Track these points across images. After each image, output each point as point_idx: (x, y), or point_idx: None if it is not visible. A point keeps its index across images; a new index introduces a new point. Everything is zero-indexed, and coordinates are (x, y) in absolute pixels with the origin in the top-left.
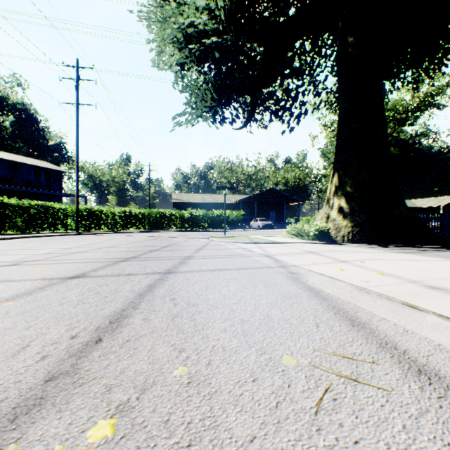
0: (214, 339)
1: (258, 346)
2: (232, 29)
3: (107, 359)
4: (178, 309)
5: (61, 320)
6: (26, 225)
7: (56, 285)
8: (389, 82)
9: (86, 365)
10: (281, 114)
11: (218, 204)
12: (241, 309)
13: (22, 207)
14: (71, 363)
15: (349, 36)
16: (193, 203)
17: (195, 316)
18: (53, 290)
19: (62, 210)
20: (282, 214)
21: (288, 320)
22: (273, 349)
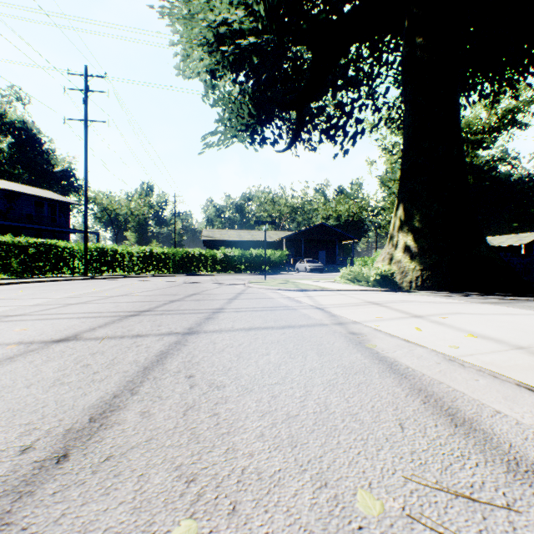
0: (245, 454)
1: (314, 470)
2: (274, 27)
3: (65, 501)
4: (196, 395)
5: (18, 415)
6: (23, 267)
7: (33, 353)
8: (463, 95)
9: (25, 517)
10: (333, 134)
11: (257, 242)
12: (286, 393)
13: (18, 246)
14: (0, 512)
15: (417, 36)
16: (227, 241)
17: (218, 406)
18: (25, 362)
19: (67, 249)
20: (333, 255)
21: (357, 414)
22: (340, 477)
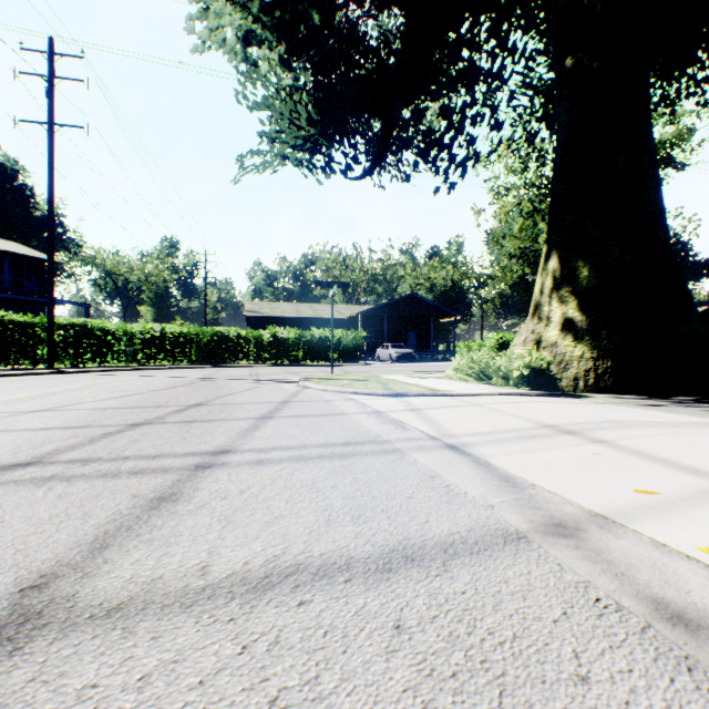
0: None
1: None
2: None
3: None
4: None
5: None
6: None
7: None
8: None
9: None
10: (435, 156)
11: (322, 319)
12: None
13: None
14: None
15: None
16: (280, 318)
17: None
18: None
19: (23, 327)
20: (427, 337)
21: None
22: None
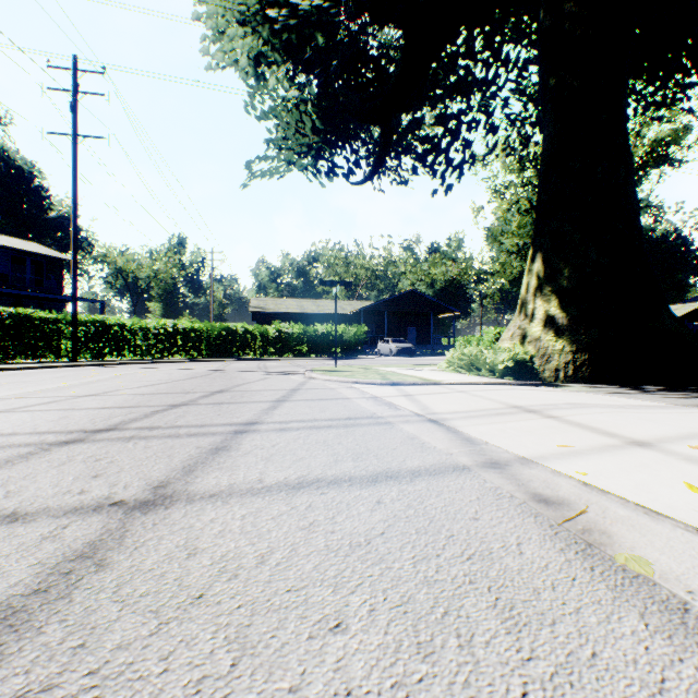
0: None
1: None
2: None
3: None
4: None
5: None
6: None
7: None
8: None
9: None
10: (432, 160)
11: (325, 315)
12: None
13: None
14: None
15: None
16: (285, 314)
17: None
18: None
19: (49, 323)
20: (427, 332)
21: None
22: None
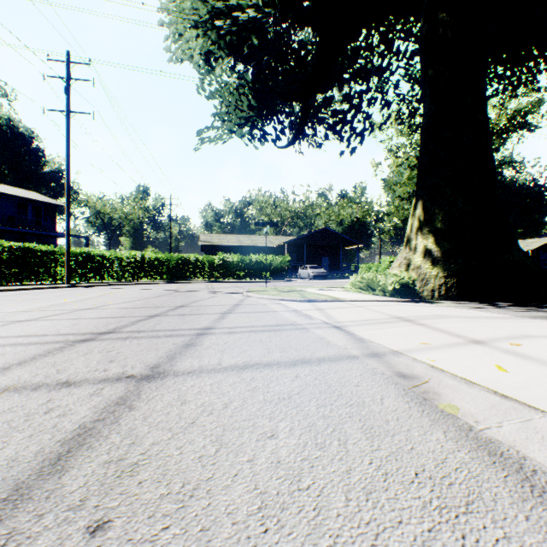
0: None
1: None
2: (276, 2)
3: None
4: None
5: None
6: None
7: None
8: None
9: None
10: (340, 129)
11: (257, 247)
12: None
13: None
14: None
15: (439, 11)
16: (226, 246)
17: None
18: None
19: (48, 254)
20: (337, 261)
21: None
22: None
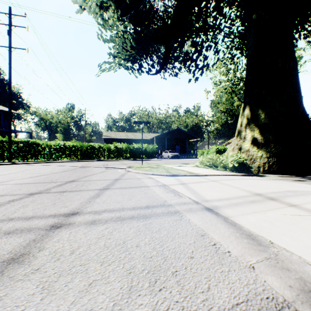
0: None
1: None
2: None
3: None
4: None
5: None
6: None
7: None
8: None
9: None
10: (189, 64)
11: (138, 140)
12: None
13: None
14: None
15: None
16: (119, 139)
17: None
18: None
19: None
20: (185, 148)
21: None
22: None
